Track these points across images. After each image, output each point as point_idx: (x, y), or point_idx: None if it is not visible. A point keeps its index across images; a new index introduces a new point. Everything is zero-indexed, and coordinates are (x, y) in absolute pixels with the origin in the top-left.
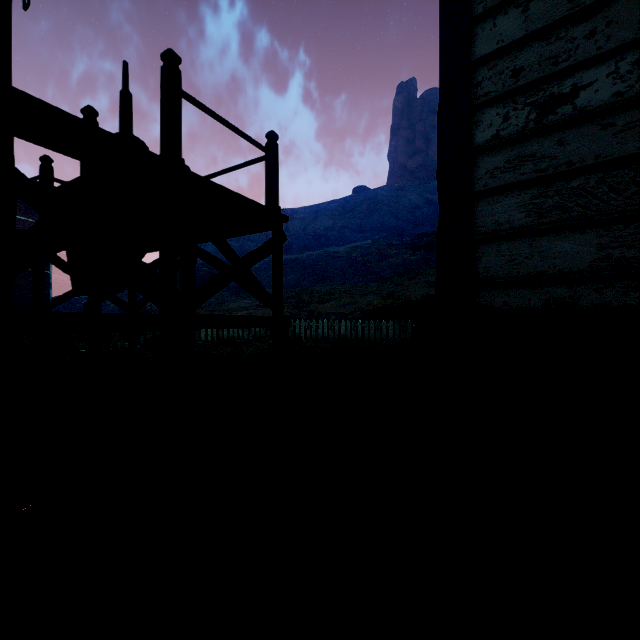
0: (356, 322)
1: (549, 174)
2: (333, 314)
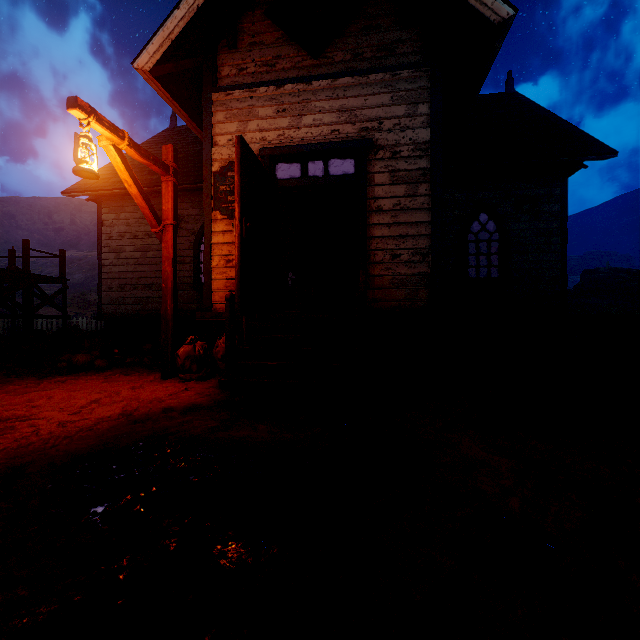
0: None
1: (110, 297)
2: None
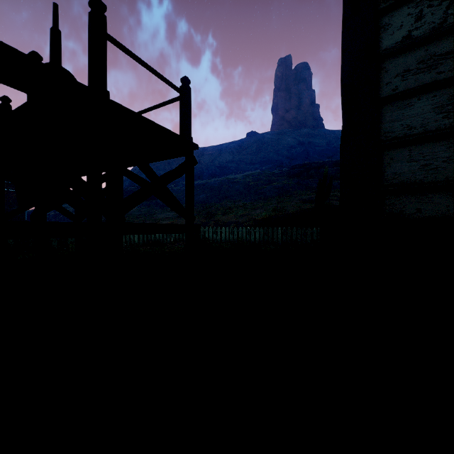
0: (249, 228)
1: None
2: (233, 223)
